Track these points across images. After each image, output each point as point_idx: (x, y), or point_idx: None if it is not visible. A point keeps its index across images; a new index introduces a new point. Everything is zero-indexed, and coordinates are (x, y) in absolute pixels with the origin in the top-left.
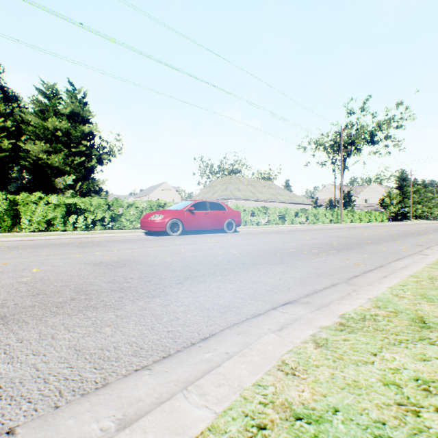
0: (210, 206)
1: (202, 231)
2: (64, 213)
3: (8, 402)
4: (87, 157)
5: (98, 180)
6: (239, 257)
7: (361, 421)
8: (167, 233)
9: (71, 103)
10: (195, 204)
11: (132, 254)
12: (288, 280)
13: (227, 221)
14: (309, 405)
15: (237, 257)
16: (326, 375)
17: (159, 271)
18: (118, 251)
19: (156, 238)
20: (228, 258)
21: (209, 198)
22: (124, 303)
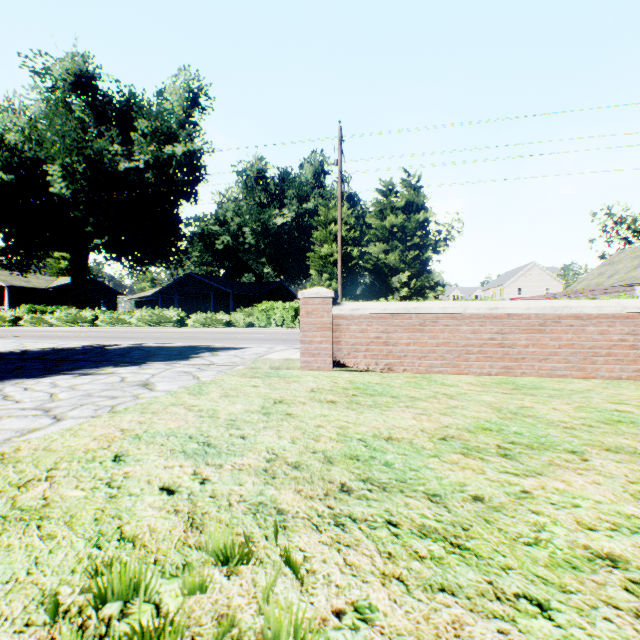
0: None
1: None
2: None
3: None
4: (421, 249)
5: (432, 273)
6: None
7: None
8: None
9: (405, 194)
10: None
11: None
12: None
13: None
14: None
15: None
16: None
17: None
18: None
19: None
20: None
21: (598, 284)
22: None
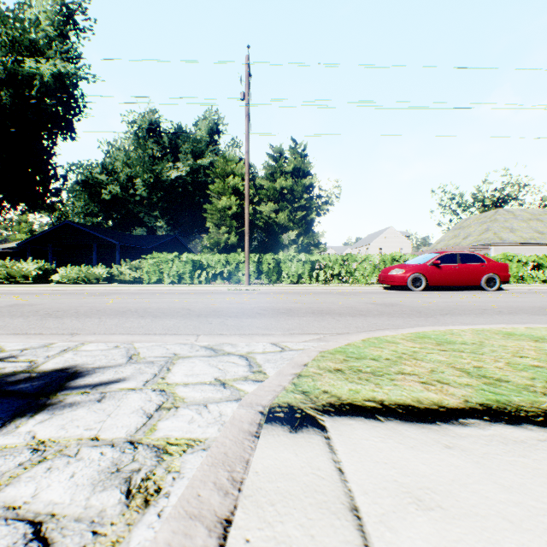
0: (460, 258)
1: (448, 288)
2: (309, 268)
3: (398, 326)
4: (307, 210)
5: (316, 233)
6: (496, 308)
7: (525, 334)
8: (407, 287)
9: (293, 160)
10: (440, 257)
11: (390, 301)
12: (541, 322)
13: (486, 276)
14: (507, 331)
15: (493, 308)
16: (521, 330)
17: (422, 310)
18: (376, 299)
19: (397, 292)
20: (483, 308)
21: (457, 244)
22: (412, 317)
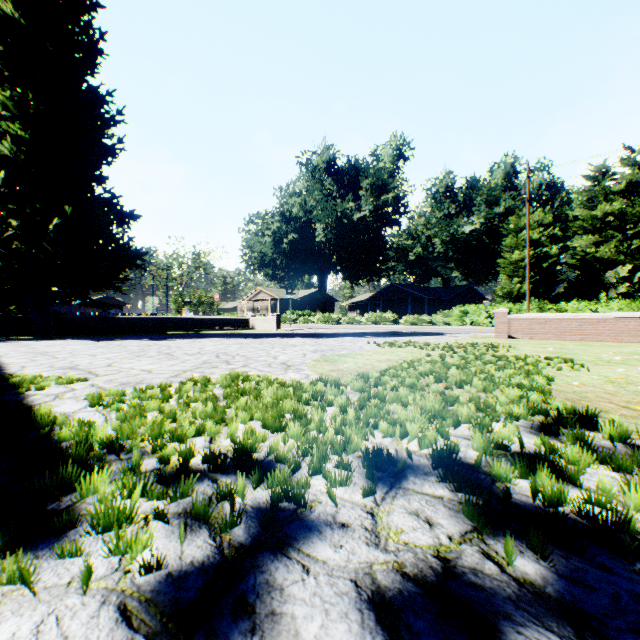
0: None
1: None
2: None
3: None
4: None
5: None
6: None
7: None
8: None
9: (625, 174)
10: None
11: None
12: None
13: None
14: None
15: None
16: None
17: None
18: None
19: None
20: None
21: None
22: None
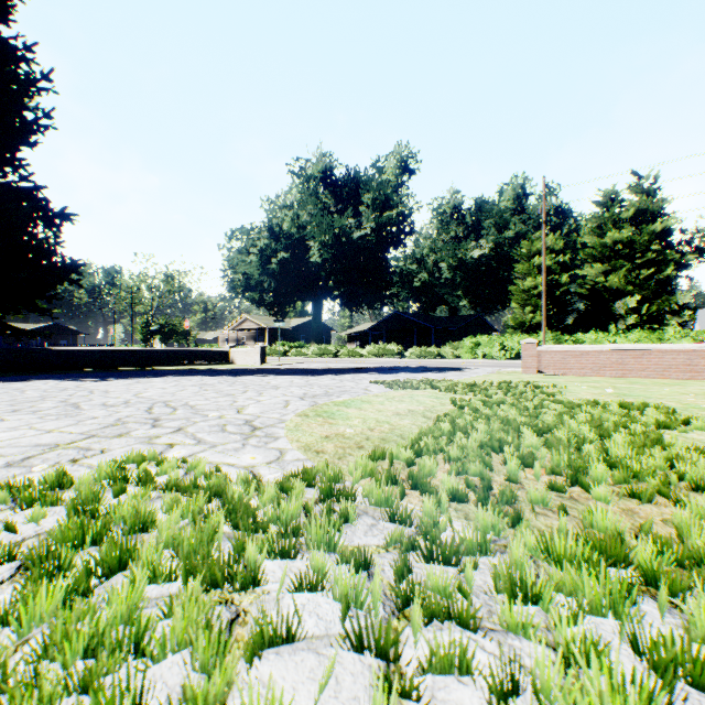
0: None
1: None
2: None
3: None
4: (658, 265)
5: (675, 295)
6: None
7: None
8: None
9: (633, 201)
10: None
11: None
12: None
13: None
14: None
15: None
16: None
17: None
18: None
19: None
20: None
21: None
22: None
